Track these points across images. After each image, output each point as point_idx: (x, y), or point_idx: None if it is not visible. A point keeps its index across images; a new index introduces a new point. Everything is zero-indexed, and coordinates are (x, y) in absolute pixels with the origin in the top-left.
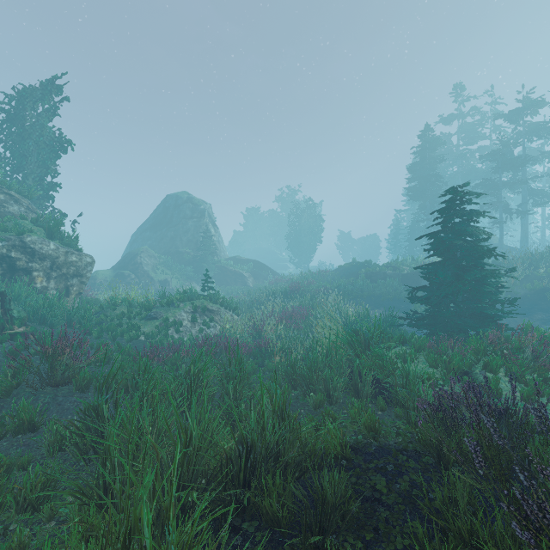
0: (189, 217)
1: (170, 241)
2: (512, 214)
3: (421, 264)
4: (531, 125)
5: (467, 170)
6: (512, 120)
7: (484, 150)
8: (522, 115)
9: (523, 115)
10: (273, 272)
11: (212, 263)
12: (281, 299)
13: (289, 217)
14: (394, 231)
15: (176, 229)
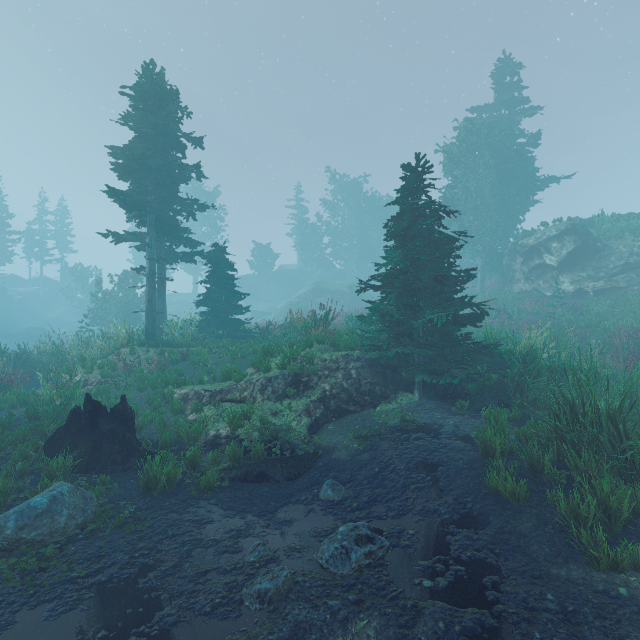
0: None
1: None
2: None
3: None
4: None
5: None
6: None
7: None
8: None
9: None
10: None
11: None
12: None
13: None
14: None
15: None
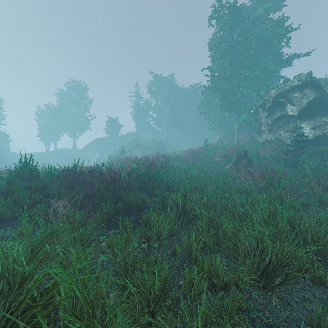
0: None
1: None
2: None
3: None
4: None
5: None
6: None
7: None
8: None
9: None
10: None
11: None
12: None
13: None
14: None
15: None
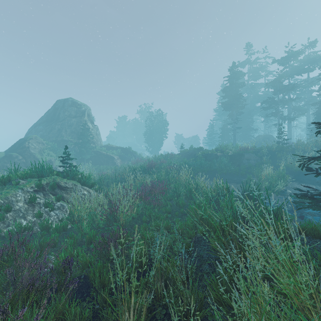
0: (73, 116)
1: (57, 132)
2: (285, 120)
3: (240, 148)
4: (293, 67)
5: (253, 95)
6: (283, 63)
7: (261, 85)
8: (288, 61)
9: (289, 61)
10: (135, 156)
11: (89, 148)
12: (140, 174)
13: (146, 121)
14: (209, 132)
15: (62, 124)
